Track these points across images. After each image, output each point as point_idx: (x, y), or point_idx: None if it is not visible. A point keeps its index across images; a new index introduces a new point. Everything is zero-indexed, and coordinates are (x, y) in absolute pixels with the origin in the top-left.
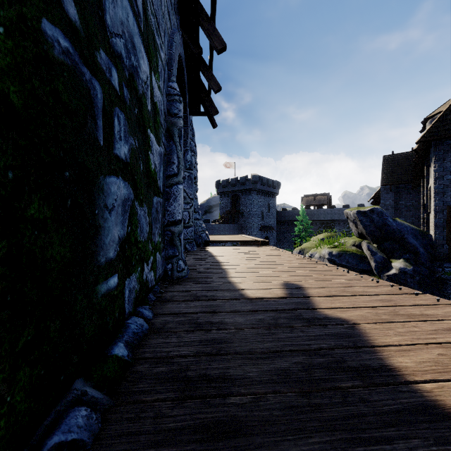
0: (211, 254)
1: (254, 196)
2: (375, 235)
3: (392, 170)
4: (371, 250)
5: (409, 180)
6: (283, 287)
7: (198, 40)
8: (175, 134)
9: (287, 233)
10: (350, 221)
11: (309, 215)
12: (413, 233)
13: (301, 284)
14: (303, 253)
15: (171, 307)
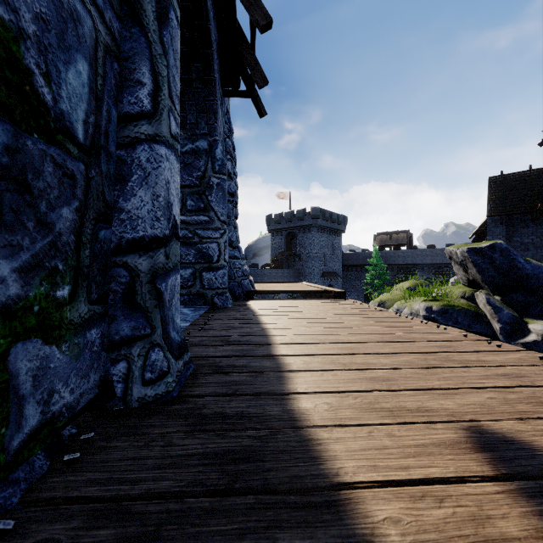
0: (253, 315)
1: (315, 234)
2: (496, 282)
3: (503, 195)
4: (492, 305)
5: (528, 208)
6: (491, 463)
7: None
8: (146, 11)
9: (356, 281)
10: (455, 263)
11: (384, 258)
12: None
13: (536, 440)
14: (383, 307)
15: None
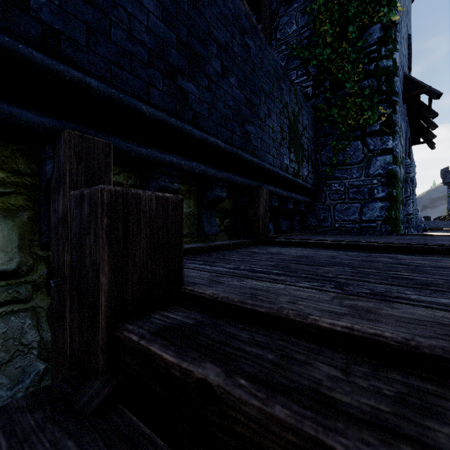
0: None
1: None
2: None
3: None
4: None
5: None
6: None
7: (419, 123)
8: (408, 181)
9: None
10: None
11: None
12: None
13: None
14: None
15: None
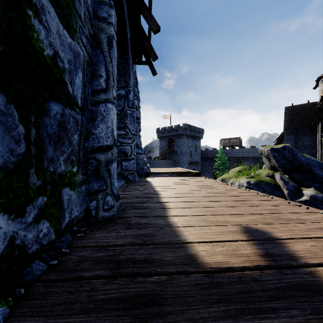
0: (150, 184)
1: (185, 139)
2: (286, 167)
3: (293, 117)
4: (283, 180)
5: (306, 125)
6: (247, 236)
7: None
8: (103, 42)
9: (209, 167)
10: (264, 156)
11: (225, 154)
12: (319, 166)
13: (268, 230)
14: (224, 182)
15: (54, 307)
